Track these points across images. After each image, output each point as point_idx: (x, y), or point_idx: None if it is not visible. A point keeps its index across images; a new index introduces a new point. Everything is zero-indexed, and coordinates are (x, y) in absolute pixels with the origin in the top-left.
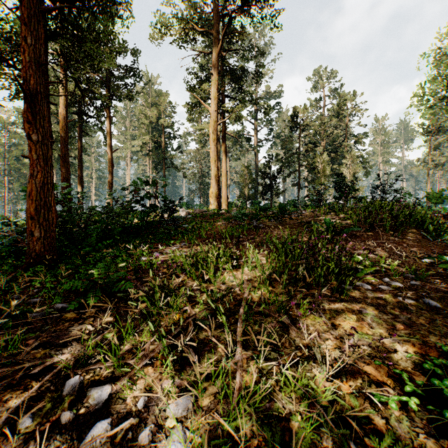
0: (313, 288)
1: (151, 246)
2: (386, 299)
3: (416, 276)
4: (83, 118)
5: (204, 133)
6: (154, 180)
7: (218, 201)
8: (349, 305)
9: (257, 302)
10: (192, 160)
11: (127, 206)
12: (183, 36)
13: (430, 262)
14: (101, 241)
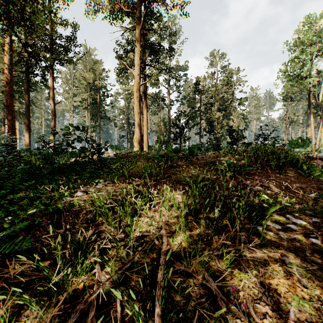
0: (229, 230)
1: (75, 186)
2: (300, 241)
3: (313, 213)
4: (28, 75)
5: (130, 93)
6: (83, 126)
7: (140, 145)
8: (270, 252)
9: (176, 253)
10: (121, 114)
11: (57, 148)
12: (112, 15)
13: (316, 197)
14: (28, 180)
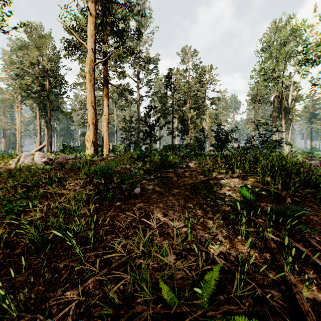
0: None
1: None
2: None
3: None
4: None
5: None
6: None
7: (95, 146)
8: None
9: None
10: (81, 107)
11: None
12: None
13: None
14: None
